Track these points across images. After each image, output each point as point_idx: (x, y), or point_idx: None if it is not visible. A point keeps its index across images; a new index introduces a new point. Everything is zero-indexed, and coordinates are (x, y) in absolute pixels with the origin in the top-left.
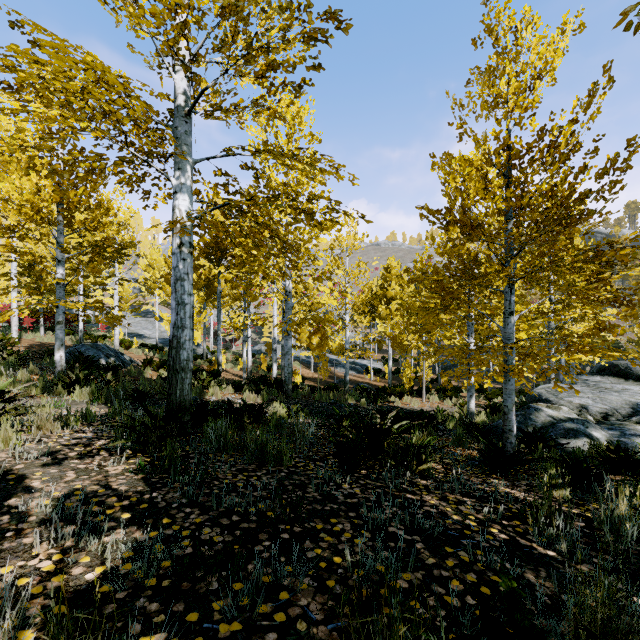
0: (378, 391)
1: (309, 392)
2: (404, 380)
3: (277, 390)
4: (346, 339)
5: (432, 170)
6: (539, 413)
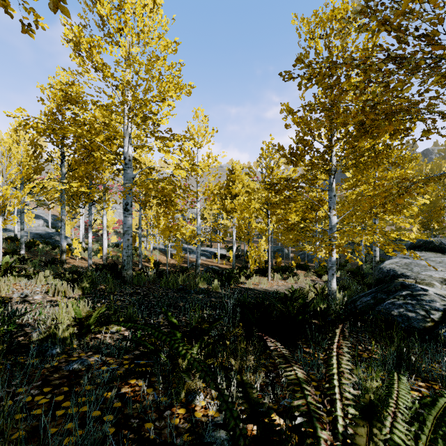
0: (229, 273)
1: (154, 277)
2: (250, 261)
3: (118, 276)
4: (197, 225)
5: (293, 23)
6: (428, 292)
